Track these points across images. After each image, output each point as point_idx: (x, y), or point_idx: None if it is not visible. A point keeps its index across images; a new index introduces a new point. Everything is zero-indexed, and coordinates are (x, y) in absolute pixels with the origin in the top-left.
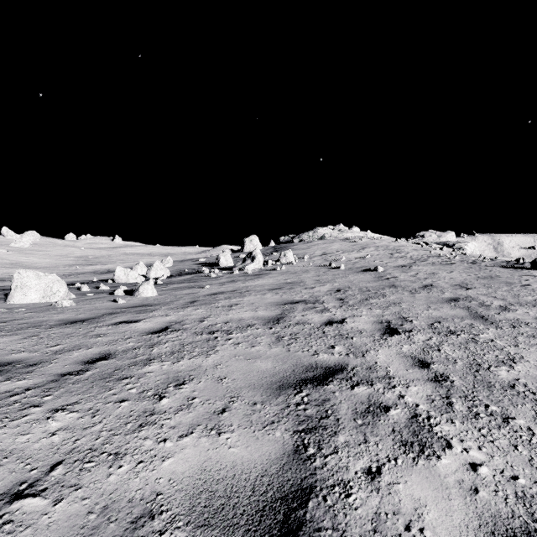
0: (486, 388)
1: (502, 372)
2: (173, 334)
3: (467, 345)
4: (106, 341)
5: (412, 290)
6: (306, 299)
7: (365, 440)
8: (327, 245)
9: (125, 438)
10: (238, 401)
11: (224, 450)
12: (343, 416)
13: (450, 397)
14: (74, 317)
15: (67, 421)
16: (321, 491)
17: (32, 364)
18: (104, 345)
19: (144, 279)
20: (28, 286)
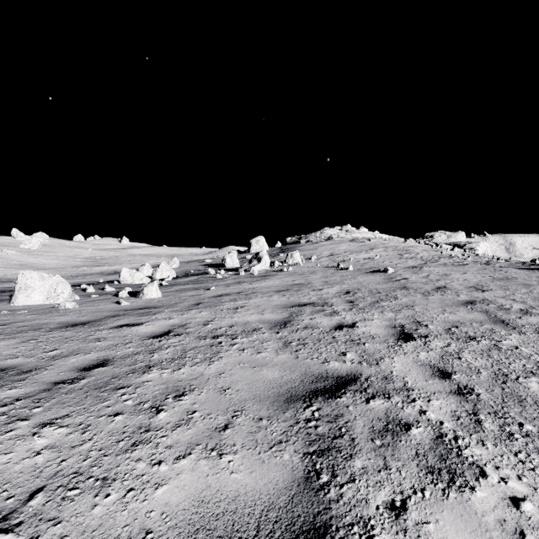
0: (517, 402)
1: (532, 384)
2: (175, 338)
3: (490, 352)
4: (105, 346)
5: (425, 292)
6: (314, 302)
7: (385, 465)
8: (335, 246)
9: (116, 459)
10: (242, 416)
11: (225, 476)
12: (359, 435)
13: (477, 413)
14: (75, 320)
15: (54, 438)
16: (338, 531)
17: (26, 371)
18: (103, 350)
19: (150, 281)
20: (32, 287)
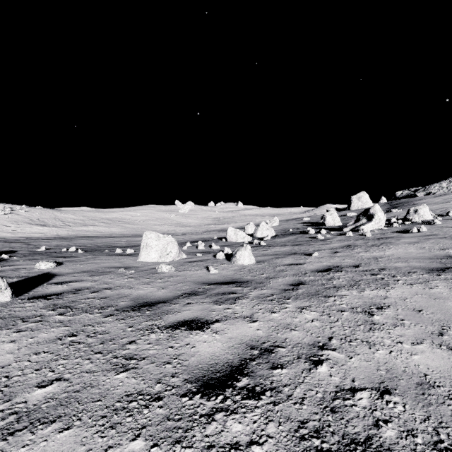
0: None
1: None
2: (243, 415)
3: None
4: (114, 399)
5: None
6: None
7: None
8: None
9: None
10: None
11: None
12: None
13: None
14: (151, 294)
15: None
16: None
17: None
18: (97, 419)
19: (251, 239)
20: (151, 246)
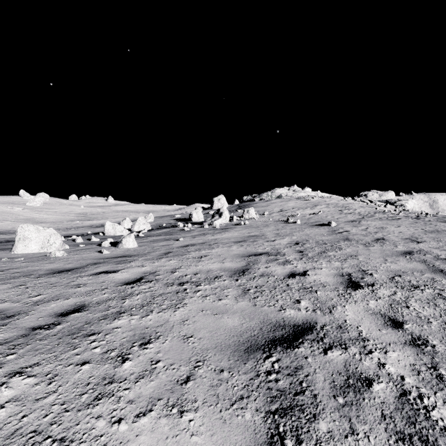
0: None
1: None
2: (146, 285)
3: (436, 301)
4: (83, 292)
5: (366, 243)
6: (268, 252)
7: (351, 429)
8: (284, 203)
9: (76, 416)
10: (204, 367)
11: (185, 438)
12: (320, 391)
13: (437, 367)
14: (62, 267)
15: (21, 389)
16: None
17: (9, 316)
18: (81, 295)
19: (129, 232)
20: (29, 238)
